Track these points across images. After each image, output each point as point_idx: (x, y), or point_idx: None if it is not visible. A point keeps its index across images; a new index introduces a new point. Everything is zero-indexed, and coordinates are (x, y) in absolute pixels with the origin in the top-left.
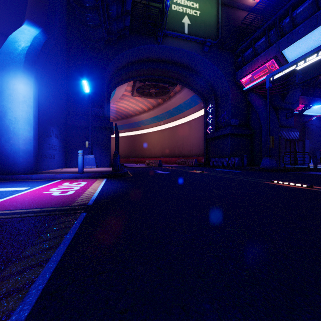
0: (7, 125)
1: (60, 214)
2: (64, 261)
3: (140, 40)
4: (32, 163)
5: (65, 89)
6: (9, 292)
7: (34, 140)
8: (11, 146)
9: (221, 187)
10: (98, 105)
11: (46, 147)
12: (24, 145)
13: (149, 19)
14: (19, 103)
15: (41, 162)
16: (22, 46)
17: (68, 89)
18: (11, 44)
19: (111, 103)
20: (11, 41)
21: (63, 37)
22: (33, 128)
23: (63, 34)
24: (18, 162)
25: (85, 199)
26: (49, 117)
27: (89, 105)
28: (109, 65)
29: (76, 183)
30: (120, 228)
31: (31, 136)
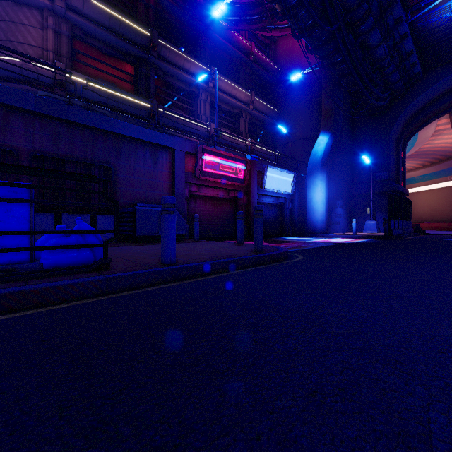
0: (312, 206)
1: (332, 243)
2: (330, 245)
3: (441, 73)
4: (325, 227)
5: (349, 163)
6: (322, 245)
7: (326, 213)
8: (314, 218)
9: (449, 247)
10: (382, 169)
11: (333, 216)
12: (320, 216)
13: (450, 48)
14: (318, 192)
15: (330, 227)
16: (319, 156)
17: (352, 161)
18: (314, 157)
19: (416, 147)
20: (314, 154)
21: (347, 120)
22: (325, 206)
23: (347, 117)
24: (318, 227)
25: (343, 242)
26: (335, 193)
27: (370, 173)
28: (395, 123)
29: (347, 239)
30: (346, 245)
31: (324, 211)
